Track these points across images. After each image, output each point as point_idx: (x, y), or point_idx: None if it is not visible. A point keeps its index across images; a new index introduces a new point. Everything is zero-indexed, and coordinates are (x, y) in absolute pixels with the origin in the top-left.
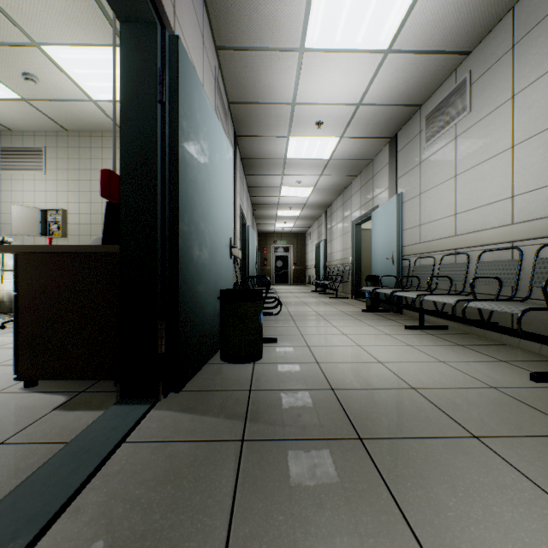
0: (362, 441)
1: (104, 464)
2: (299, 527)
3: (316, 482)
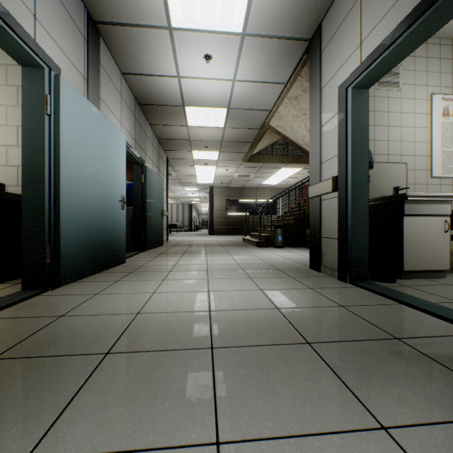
0: (306, 341)
1: (451, 323)
2: (324, 312)
3: (326, 321)
